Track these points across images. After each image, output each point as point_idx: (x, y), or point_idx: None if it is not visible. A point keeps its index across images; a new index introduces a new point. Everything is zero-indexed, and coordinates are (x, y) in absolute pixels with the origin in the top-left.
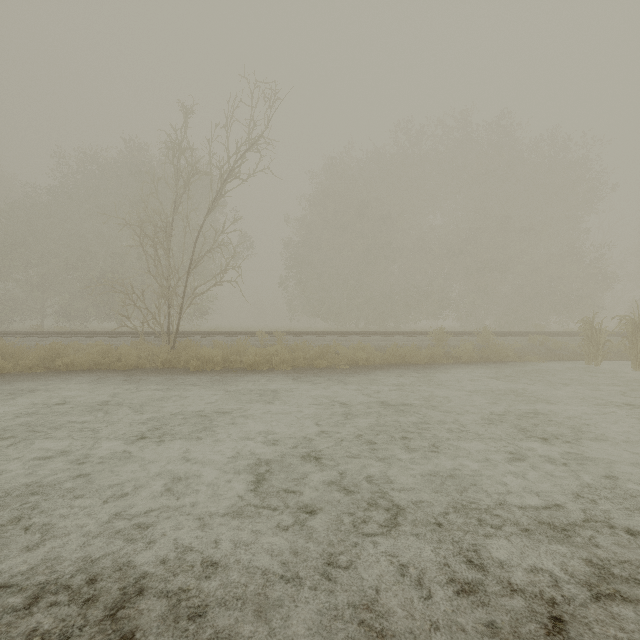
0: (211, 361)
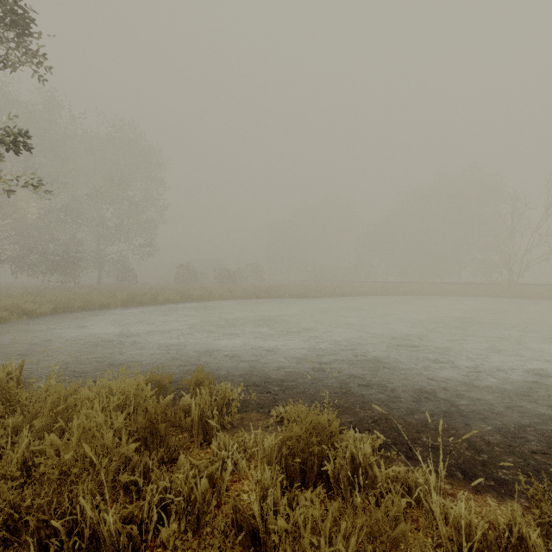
0: (545, 296)
